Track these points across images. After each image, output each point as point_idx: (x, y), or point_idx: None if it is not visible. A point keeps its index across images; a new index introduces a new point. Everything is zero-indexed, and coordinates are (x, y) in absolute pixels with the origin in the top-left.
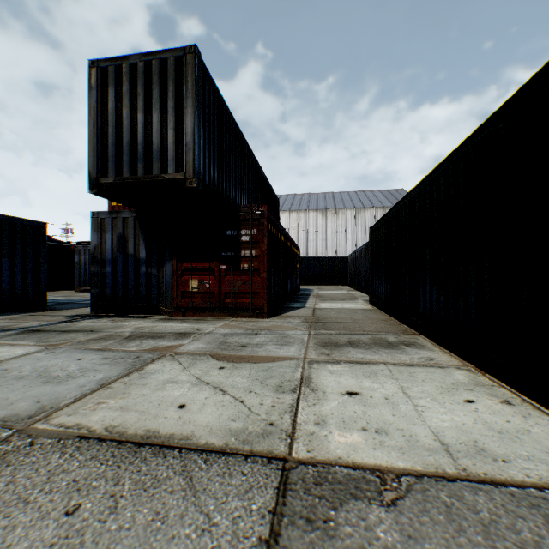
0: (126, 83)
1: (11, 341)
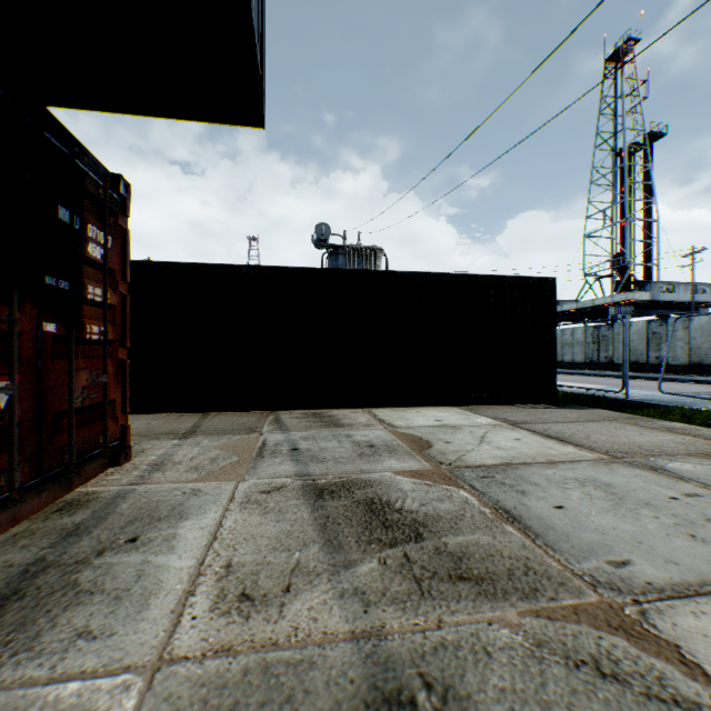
0: None
1: None
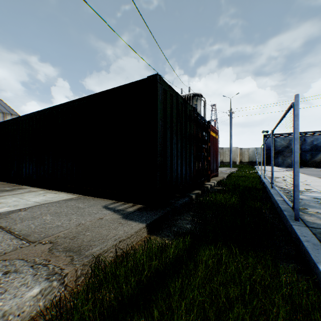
0: None
1: None
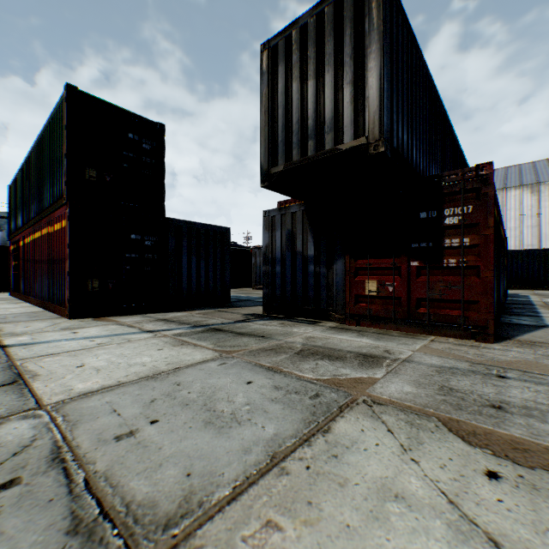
0: (296, 52)
1: (195, 341)
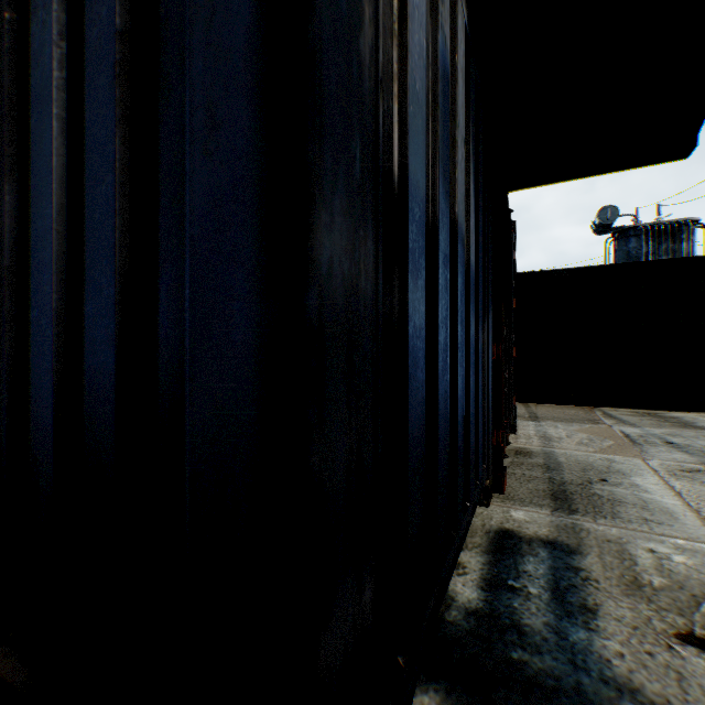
0: None
1: None
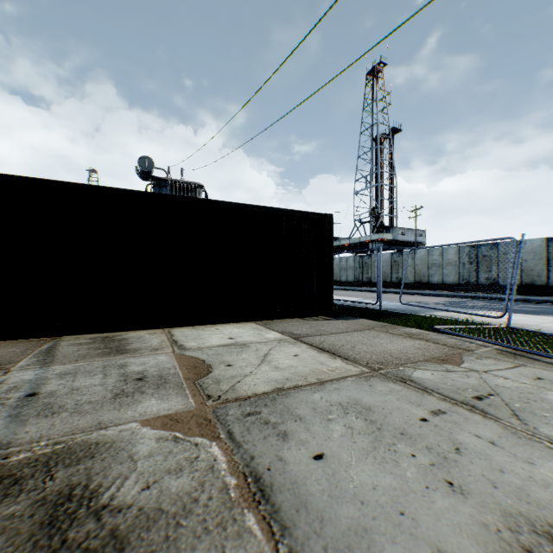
0: None
1: None
